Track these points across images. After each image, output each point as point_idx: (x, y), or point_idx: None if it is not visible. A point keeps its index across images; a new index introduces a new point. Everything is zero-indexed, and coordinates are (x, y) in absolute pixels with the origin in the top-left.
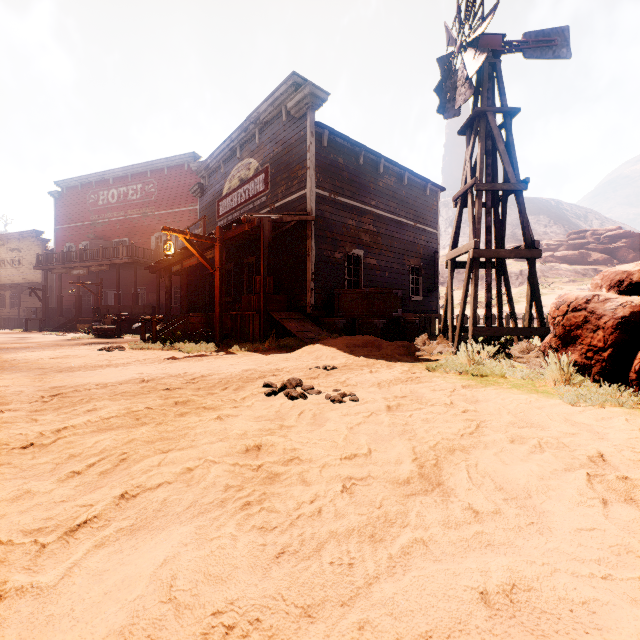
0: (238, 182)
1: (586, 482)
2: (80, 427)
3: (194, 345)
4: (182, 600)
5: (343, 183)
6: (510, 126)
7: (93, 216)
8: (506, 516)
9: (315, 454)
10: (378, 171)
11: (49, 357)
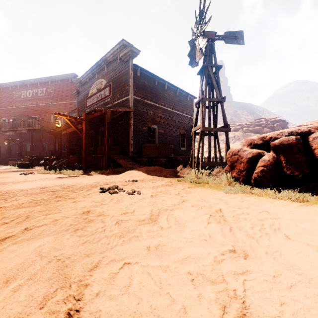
0: (96, 90)
1: (207, 217)
2: (8, 207)
3: (72, 171)
4: (44, 255)
5: (147, 93)
6: (218, 73)
7: (18, 104)
8: (172, 228)
9: (111, 213)
10: (164, 88)
11: None
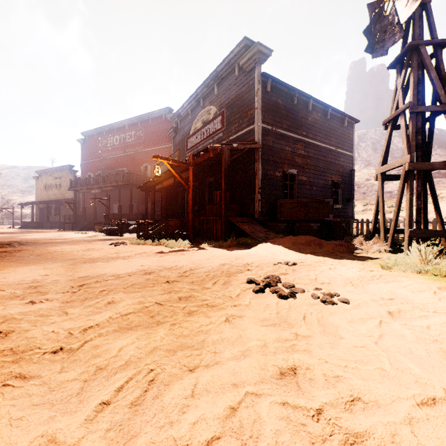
0: (201, 124)
1: None
2: (103, 325)
3: (174, 242)
4: None
5: (282, 119)
6: (441, 56)
7: (104, 154)
8: None
9: (378, 394)
10: (308, 109)
11: (77, 250)
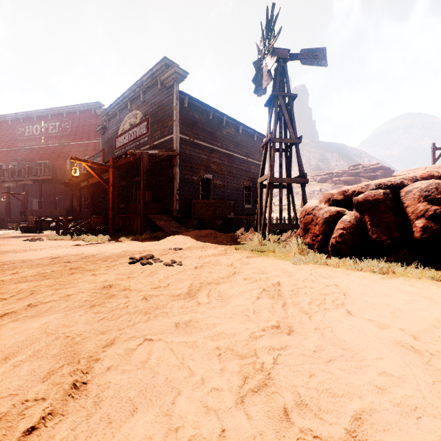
0: (129, 126)
1: (258, 292)
2: (7, 281)
3: (94, 237)
4: (50, 332)
5: (198, 131)
6: (292, 104)
7: (21, 144)
8: (211, 304)
9: (139, 287)
10: (222, 124)
11: None
